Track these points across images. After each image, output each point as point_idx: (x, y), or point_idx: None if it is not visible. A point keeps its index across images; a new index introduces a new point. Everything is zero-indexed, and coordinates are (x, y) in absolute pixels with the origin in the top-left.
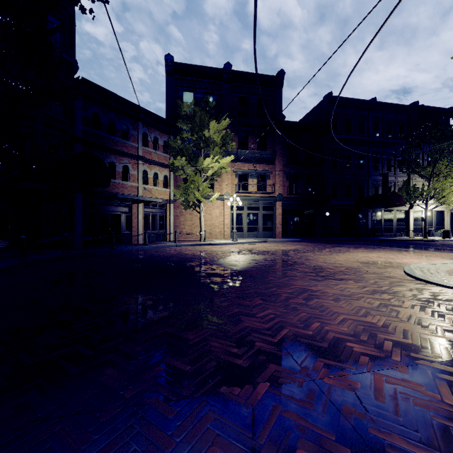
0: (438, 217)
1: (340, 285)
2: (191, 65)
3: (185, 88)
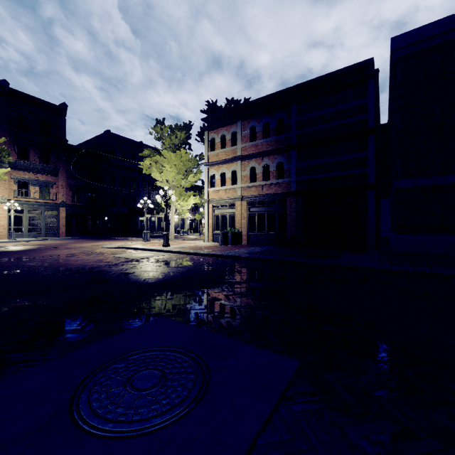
0: (182, 222)
1: (62, 250)
2: None
3: None
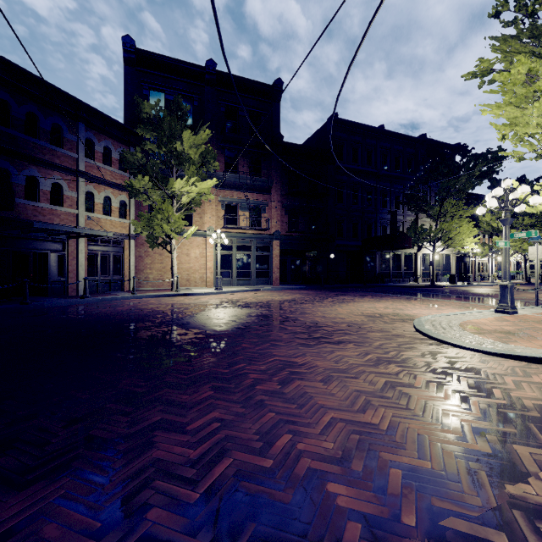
0: (445, 261)
1: (336, 352)
2: (161, 56)
3: (153, 85)
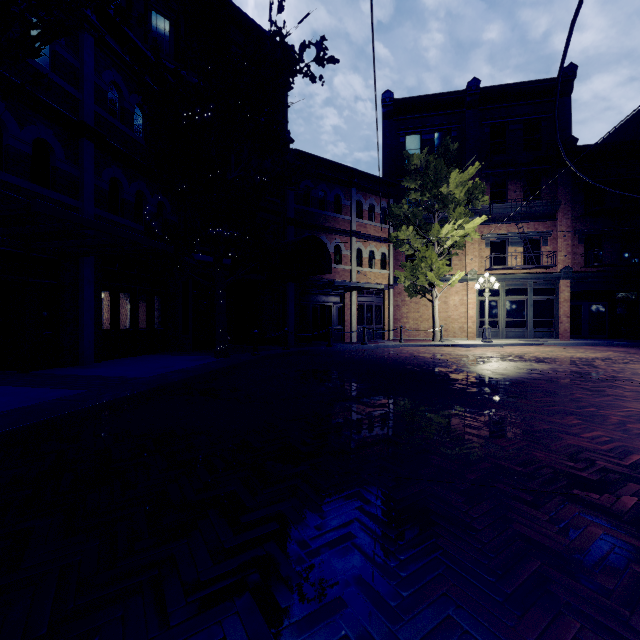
0: None
1: None
2: (417, 97)
3: (409, 130)
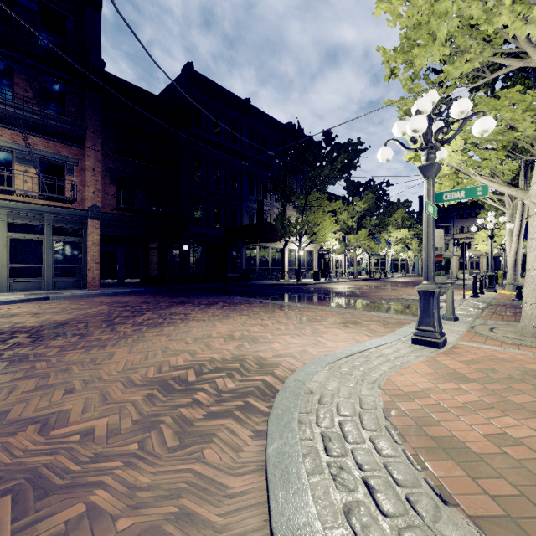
0: (309, 257)
1: None
2: None
3: None
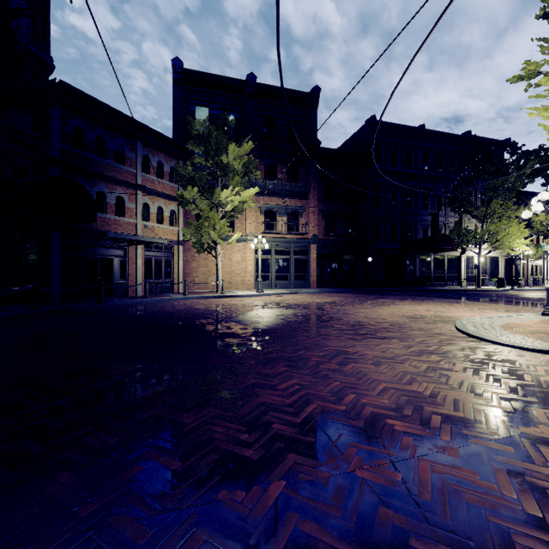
0: (492, 264)
1: (382, 345)
2: (206, 73)
3: (198, 101)
